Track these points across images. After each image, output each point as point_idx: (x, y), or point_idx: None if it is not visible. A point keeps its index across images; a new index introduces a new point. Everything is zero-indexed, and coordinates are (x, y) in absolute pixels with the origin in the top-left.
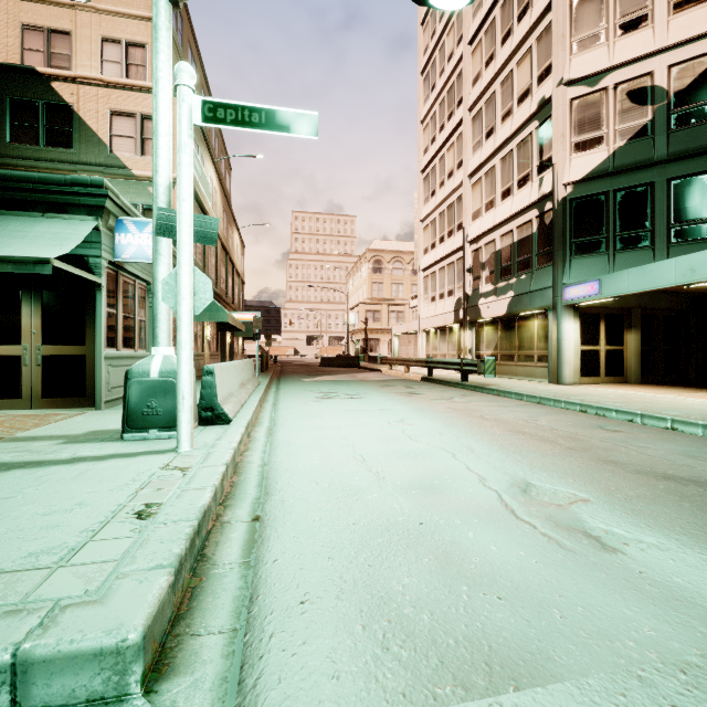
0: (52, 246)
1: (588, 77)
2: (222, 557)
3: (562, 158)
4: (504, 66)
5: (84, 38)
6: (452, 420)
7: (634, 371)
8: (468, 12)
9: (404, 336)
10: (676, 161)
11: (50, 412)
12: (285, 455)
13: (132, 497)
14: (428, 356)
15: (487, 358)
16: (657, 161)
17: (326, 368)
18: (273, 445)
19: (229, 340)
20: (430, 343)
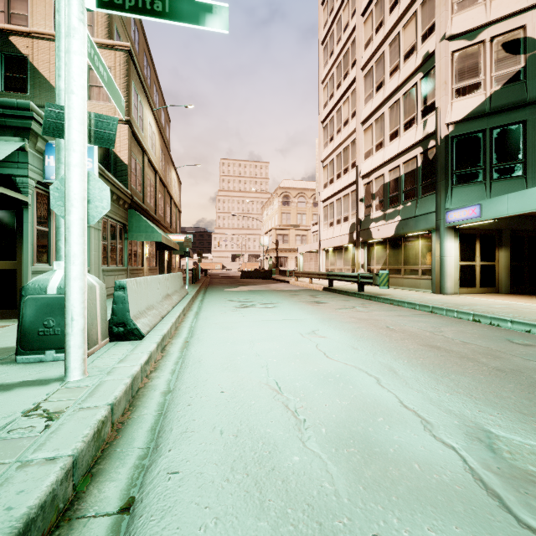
0: None
1: (467, 32)
2: None
3: (445, 102)
4: (392, 30)
5: (39, 1)
6: (361, 331)
7: (504, 283)
8: None
9: (307, 254)
10: None
11: None
12: (192, 381)
13: None
14: (327, 270)
15: (382, 272)
16: (530, 102)
17: (245, 279)
18: (183, 364)
19: (167, 257)
20: (329, 259)
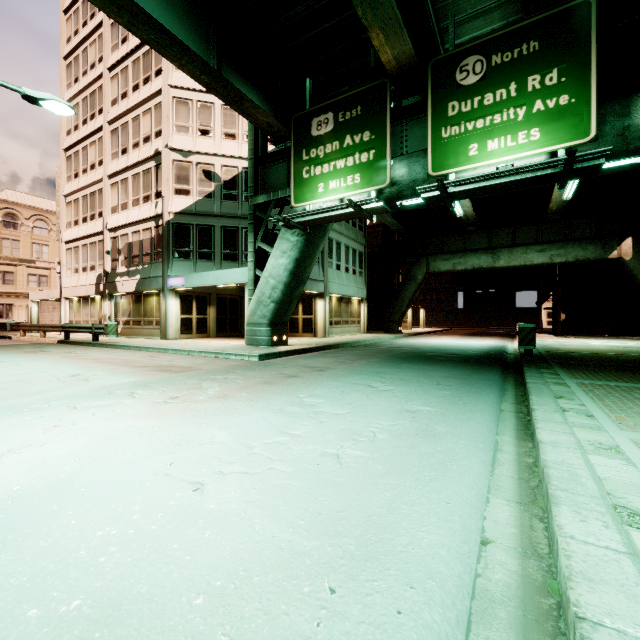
0: None
1: (183, 151)
2: None
3: (168, 195)
4: (134, 108)
5: None
6: (61, 361)
7: (213, 330)
8: (108, 43)
9: (49, 302)
10: (225, 218)
11: None
12: None
13: None
14: (71, 322)
15: (111, 323)
16: (216, 215)
17: None
18: None
19: None
20: (73, 310)
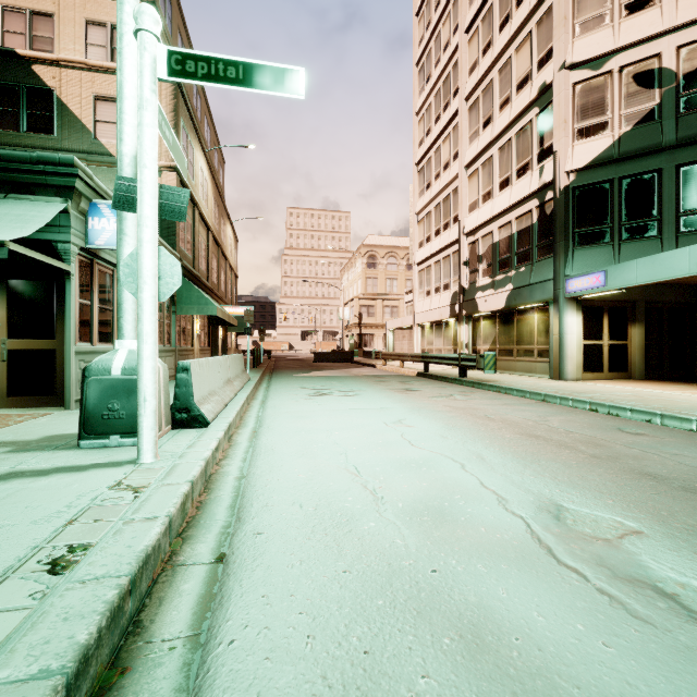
0: (11, 229)
1: (591, 60)
2: (163, 626)
3: (565, 145)
4: (502, 53)
5: (67, 20)
6: (454, 421)
7: (638, 367)
8: None
9: (399, 331)
10: (686, 147)
11: (14, 412)
12: (266, 466)
13: (55, 534)
14: (423, 351)
15: (487, 353)
16: (666, 147)
17: (320, 363)
18: (255, 452)
19: (221, 335)
20: (425, 337)
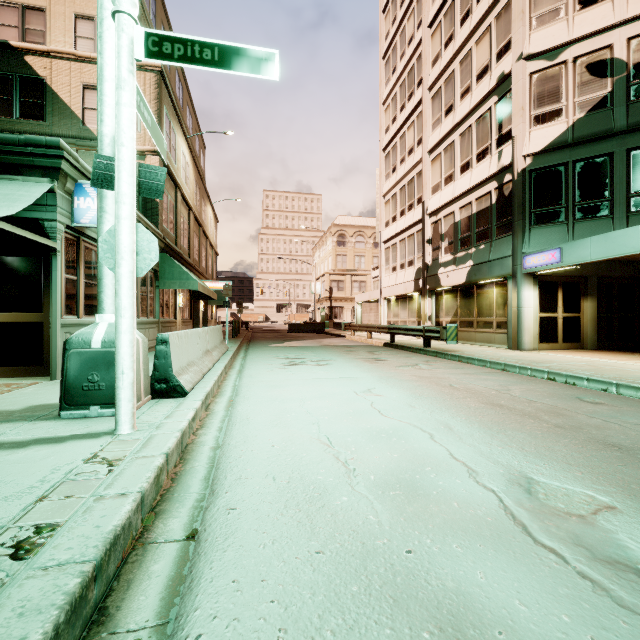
0: None
1: (547, 52)
2: (129, 614)
3: (522, 130)
4: (463, 46)
5: (58, 14)
6: (421, 390)
7: (591, 337)
8: None
9: (366, 304)
10: (636, 132)
11: (3, 382)
12: (241, 436)
13: (24, 512)
14: (389, 322)
15: (449, 325)
16: (617, 132)
17: (294, 334)
18: (230, 421)
19: (202, 308)
20: (391, 310)
